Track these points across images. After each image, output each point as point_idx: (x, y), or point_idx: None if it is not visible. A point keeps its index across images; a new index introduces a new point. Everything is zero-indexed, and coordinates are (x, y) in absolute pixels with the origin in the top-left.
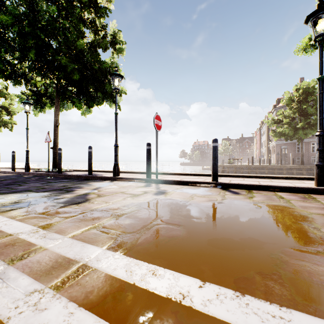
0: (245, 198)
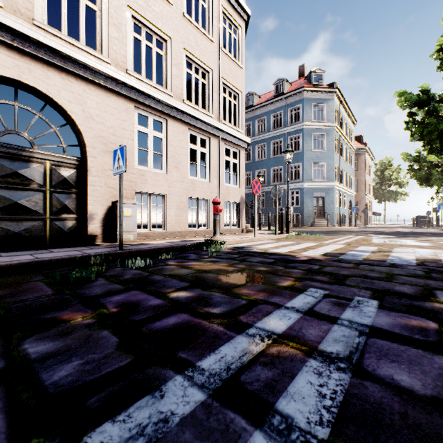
0: (441, 244)
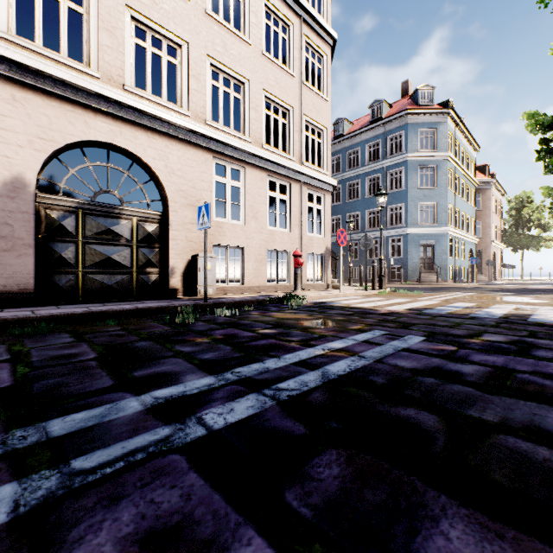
0: None
